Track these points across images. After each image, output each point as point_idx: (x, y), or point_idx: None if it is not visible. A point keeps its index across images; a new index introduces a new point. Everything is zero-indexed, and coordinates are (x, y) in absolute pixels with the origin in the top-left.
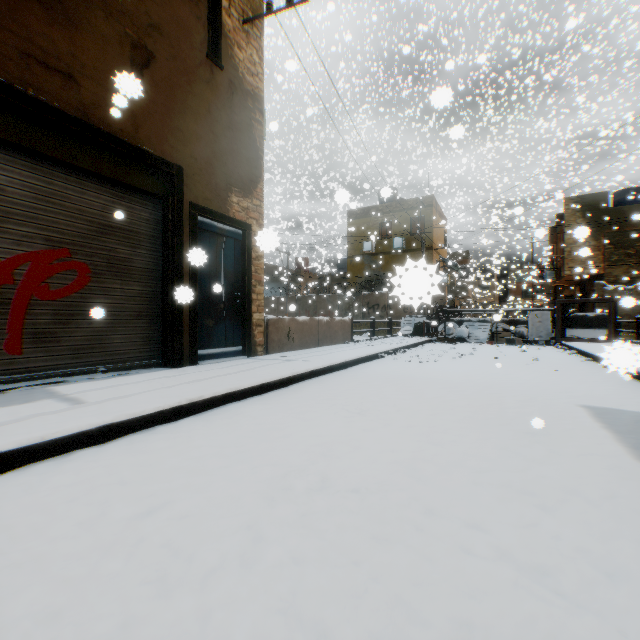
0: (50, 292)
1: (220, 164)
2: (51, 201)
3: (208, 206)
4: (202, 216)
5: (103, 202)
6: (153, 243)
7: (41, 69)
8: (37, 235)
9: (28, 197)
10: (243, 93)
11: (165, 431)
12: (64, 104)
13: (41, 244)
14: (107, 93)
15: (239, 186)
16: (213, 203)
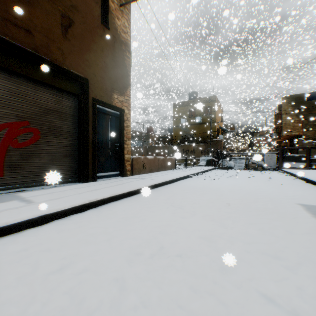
0: (18, 143)
1: (108, 78)
2: (19, 96)
3: (102, 99)
4: (98, 105)
5: (47, 97)
6: (73, 118)
7: (13, 27)
8: (11, 114)
9: (7, 94)
10: (120, 42)
11: (76, 218)
12: (25, 45)
13: (14, 118)
14: (48, 40)
15: (118, 89)
16: (104, 98)
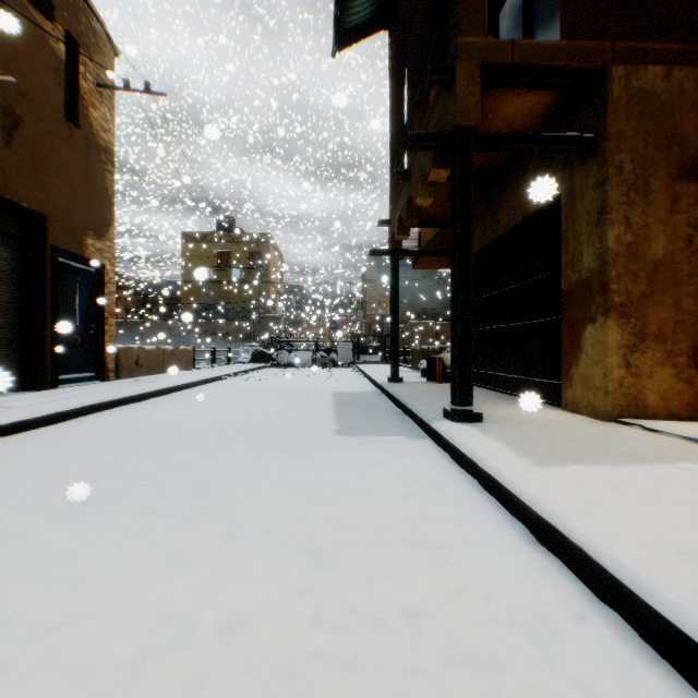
0: None
1: (79, 211)
2: None
3: (68, 248)
4: (62, 257)
5: None
6: (15, 279)
7: None
8: None
9: None
10: (98, 147)
11: (94, 417)
12: None
13: None
14: None
15: (95, 230)
16: (73, 245)
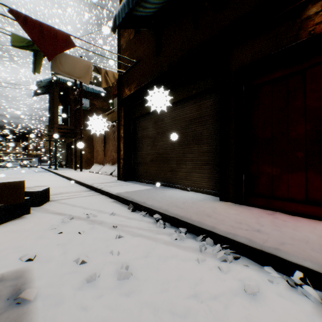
0: None
1: None
2: None
3: None
4: None
5: None
6: None
7: None
8: None
9: None
10: None
11: None
12: None
13: None
14: None
15: None
16: None
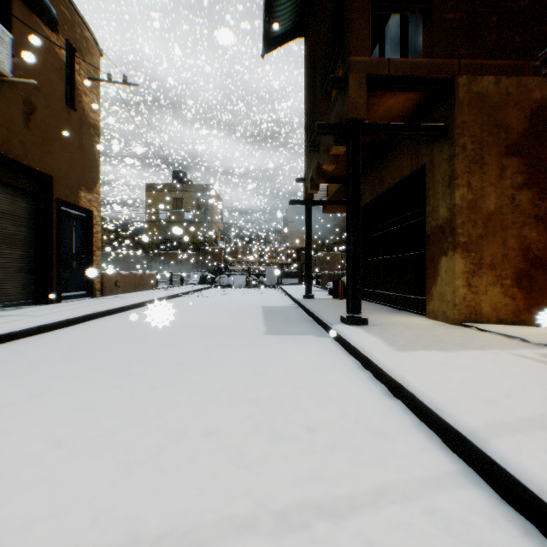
0: None
1: (75, 172)
2: None
3: (68, 200)
4: (64, 206)
5: (1, 197)
6: (30, 223)
7: None
8: None
9: None
10: (89, 124)
11: (92, 322)
12: None
13: None
14: (11, 133)
15: (86, 185)
16: (71, 198)
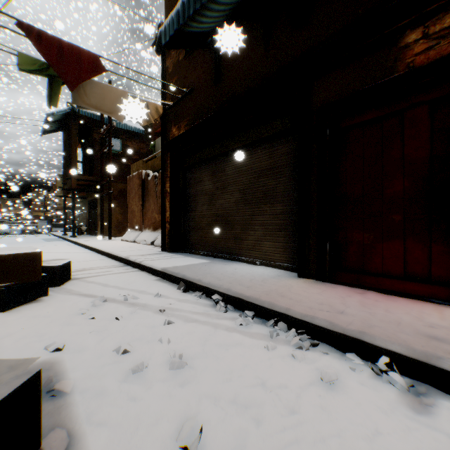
0: None
1: None
2: None
3: None
4: None
5: None
6: None
7: None
8: None
9: None
10: None
11: None
12: None
13: None
14: None
15: None
16: None
